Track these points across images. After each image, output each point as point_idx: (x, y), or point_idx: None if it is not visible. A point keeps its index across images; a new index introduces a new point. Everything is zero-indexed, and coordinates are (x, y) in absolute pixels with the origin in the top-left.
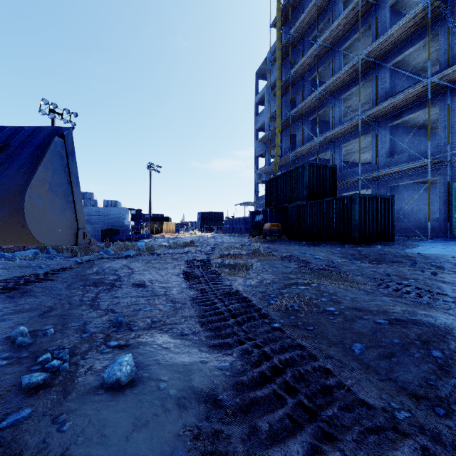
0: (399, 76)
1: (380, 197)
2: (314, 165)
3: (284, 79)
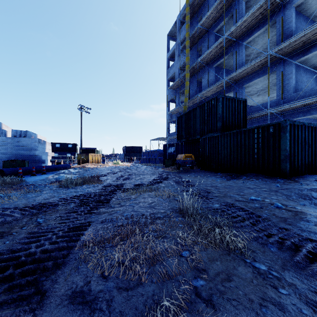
0: (300, 20)
1: (308, 125)
2: (227, 98)
3: (192, 32)
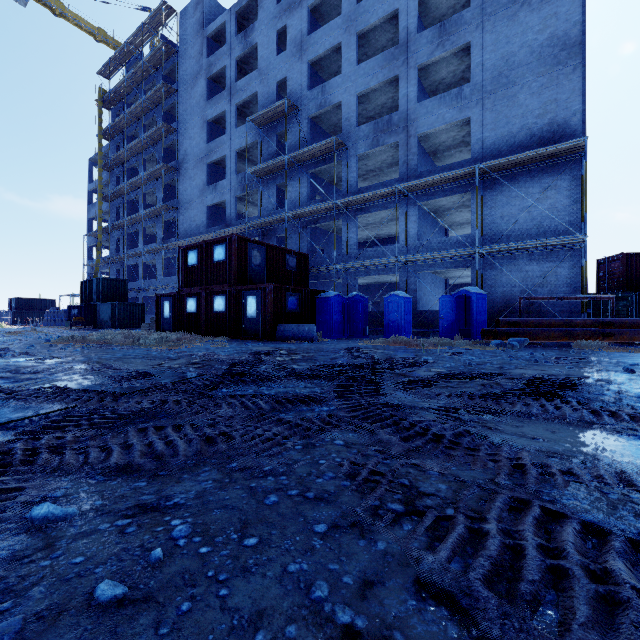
0: (175, 226)
1: (135, 304)
2: (109, 279)
3: (106, 193)
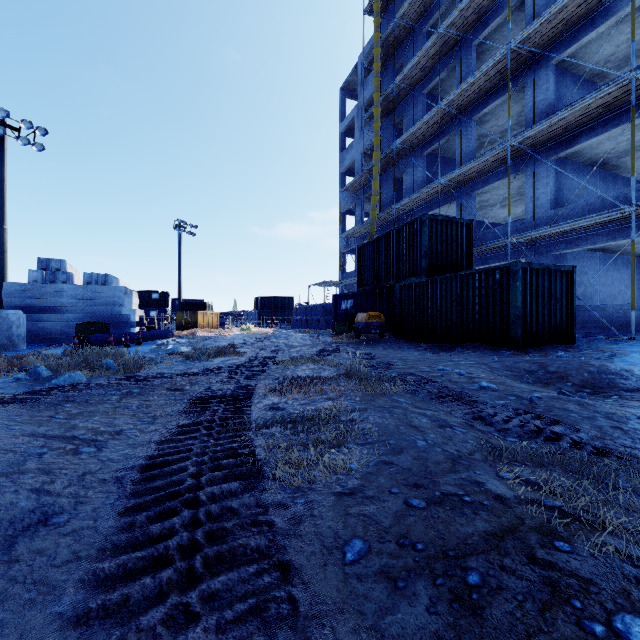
0: (566, 83)
1: (554, 268)
2: (438, 219)
3: (386, 91)
